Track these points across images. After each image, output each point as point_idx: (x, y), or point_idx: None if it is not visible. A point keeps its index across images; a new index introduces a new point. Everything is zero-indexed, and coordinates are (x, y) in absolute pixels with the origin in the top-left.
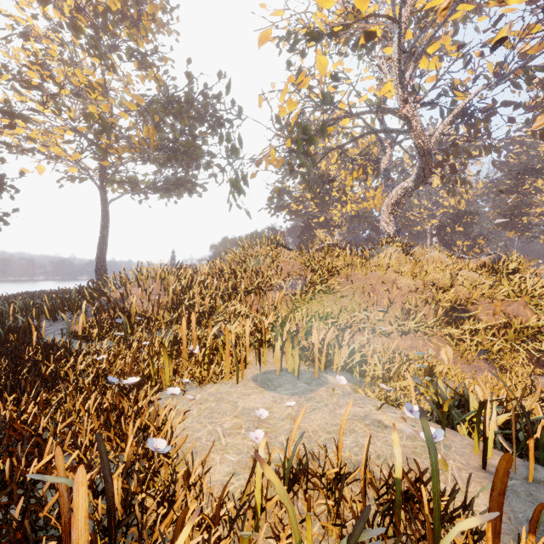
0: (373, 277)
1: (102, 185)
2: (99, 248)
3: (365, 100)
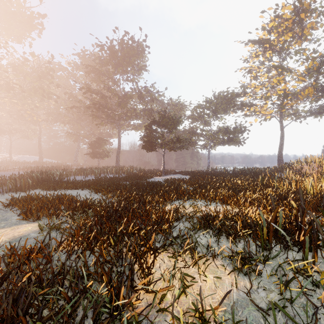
0: None
1: (280, 120)
2: (279, 149)
3: None
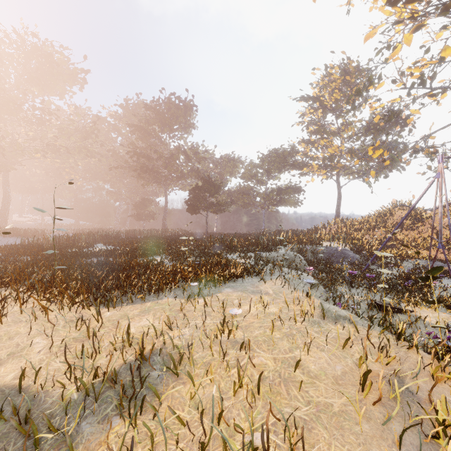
0: (445, 222)
1: (337, 180)
2: (336, 211)
3: None
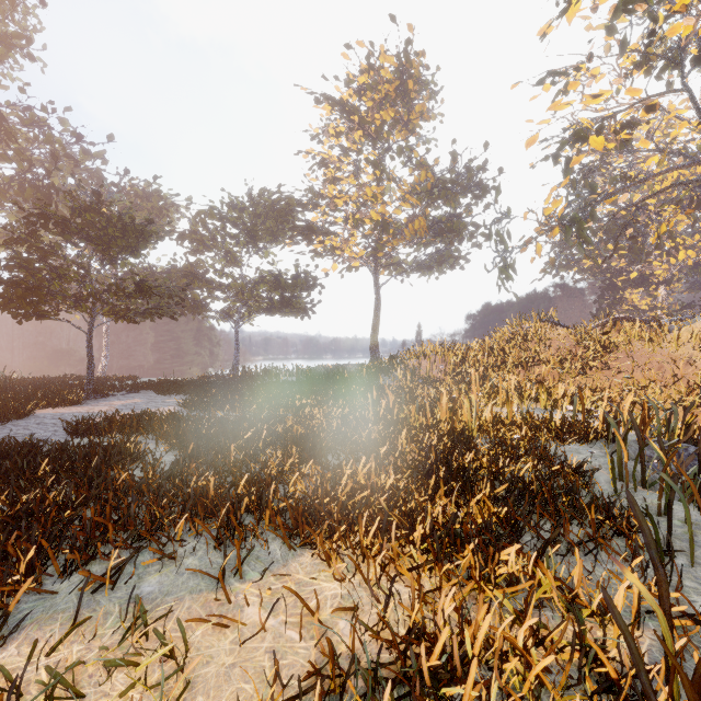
0: (661, 354)
1: (375, 273)
2: (373, 329)
3: (688, 122)
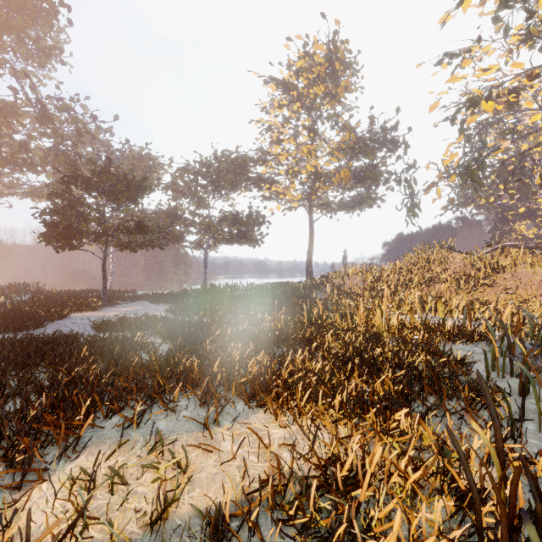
0: (541, 274)
1: (310, 211)
2: (308, 254)
3: None
